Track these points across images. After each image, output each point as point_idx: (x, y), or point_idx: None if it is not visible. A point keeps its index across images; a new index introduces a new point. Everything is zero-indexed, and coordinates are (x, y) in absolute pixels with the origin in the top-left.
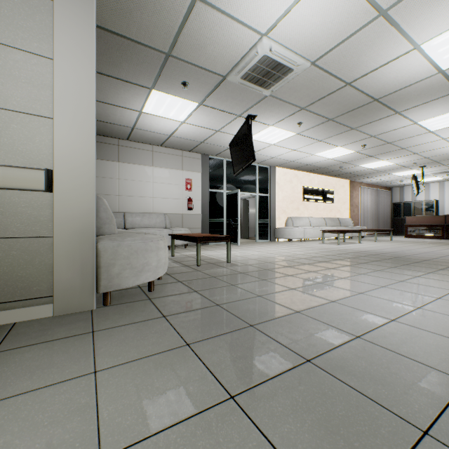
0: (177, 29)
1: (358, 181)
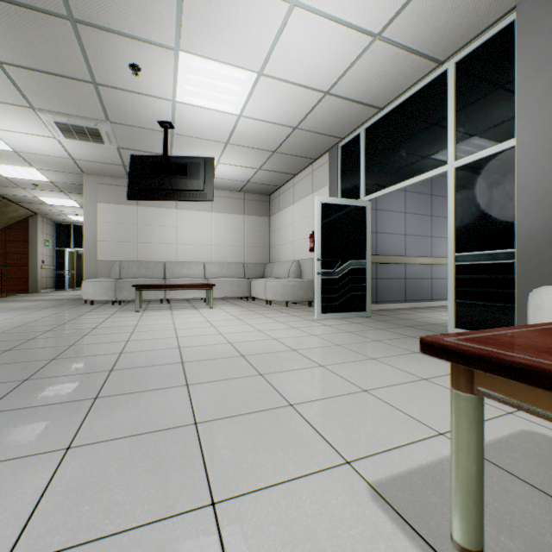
0: (100, 163)
1: None
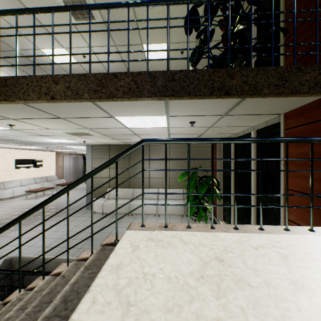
0: None
1: (62, 152)
